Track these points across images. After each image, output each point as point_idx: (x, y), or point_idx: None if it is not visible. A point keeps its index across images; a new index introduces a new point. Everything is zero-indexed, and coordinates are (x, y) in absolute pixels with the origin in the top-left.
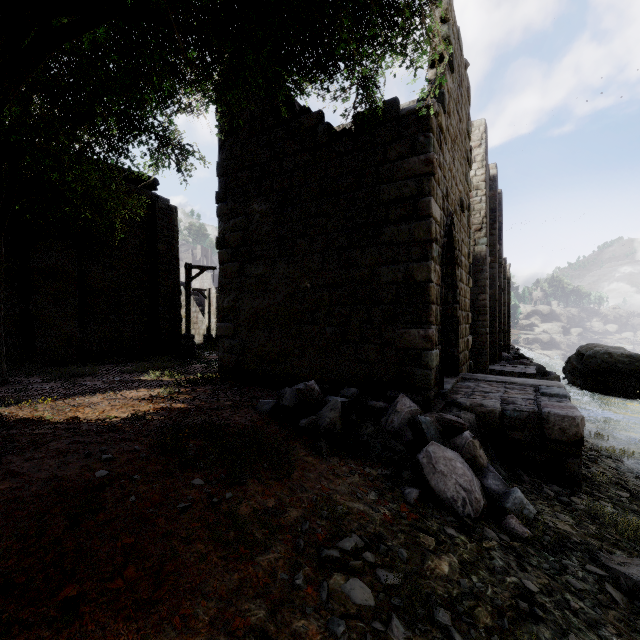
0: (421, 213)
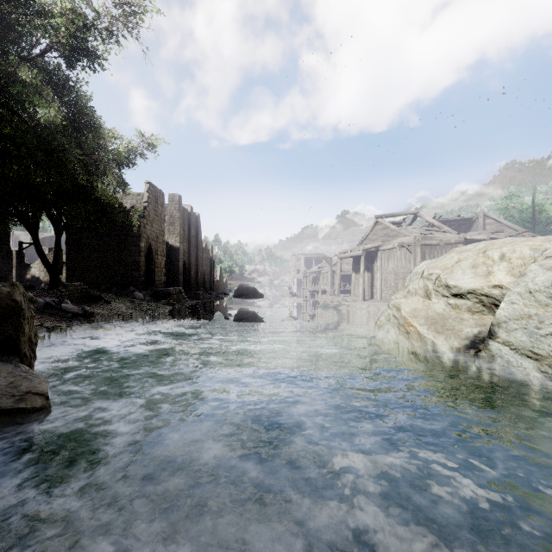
0: (138, 246)
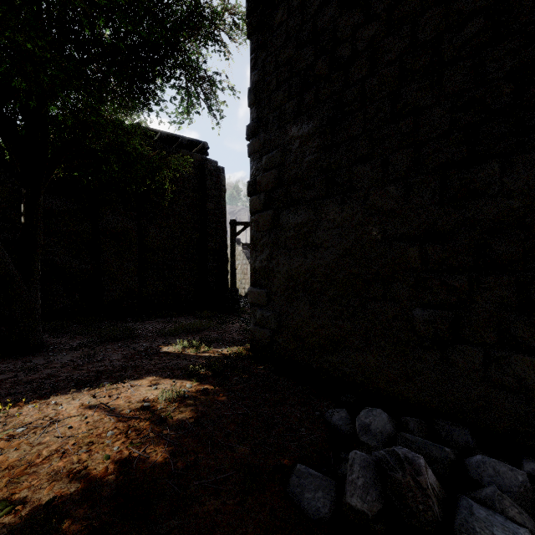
0: None
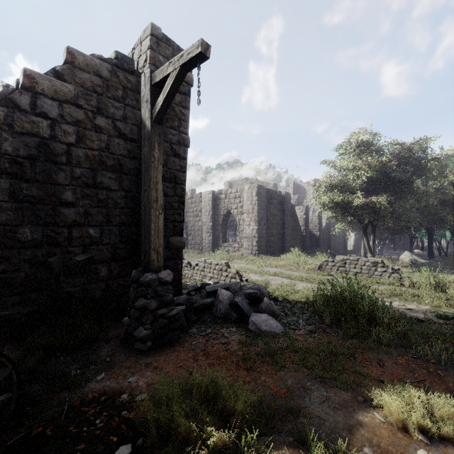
0: None
